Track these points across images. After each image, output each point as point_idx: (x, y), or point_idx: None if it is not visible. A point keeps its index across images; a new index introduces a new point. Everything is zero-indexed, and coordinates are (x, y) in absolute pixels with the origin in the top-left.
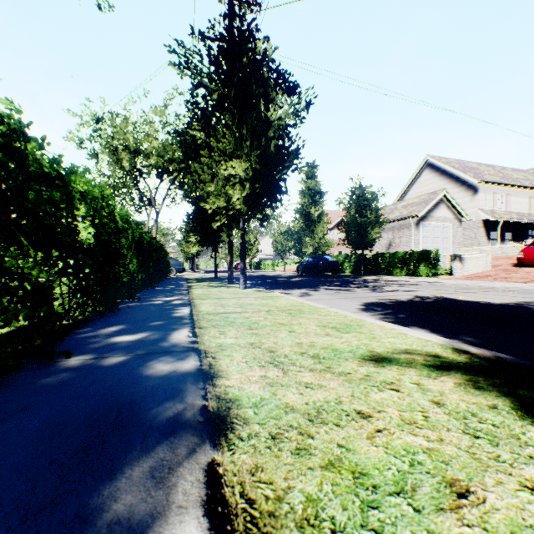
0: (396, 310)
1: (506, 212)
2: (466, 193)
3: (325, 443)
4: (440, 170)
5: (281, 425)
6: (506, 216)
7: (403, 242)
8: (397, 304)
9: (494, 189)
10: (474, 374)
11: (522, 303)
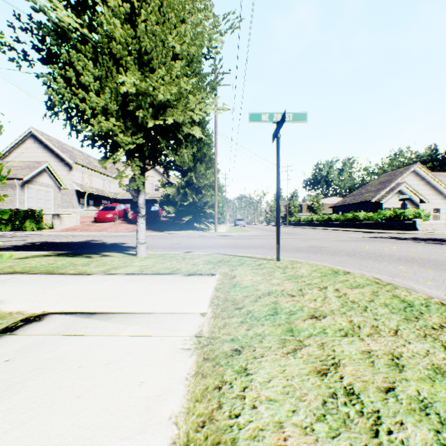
0: (18, 249)
1: (91, 187)
2: (65, 168)
3: (19, 267)
4: (45, 144)
5: (1, 268)
6: (91, 190)
7: (8, 200)
8: (17, 247)
9: (84, 170)
10: (59, 255)
11: (89, 240)
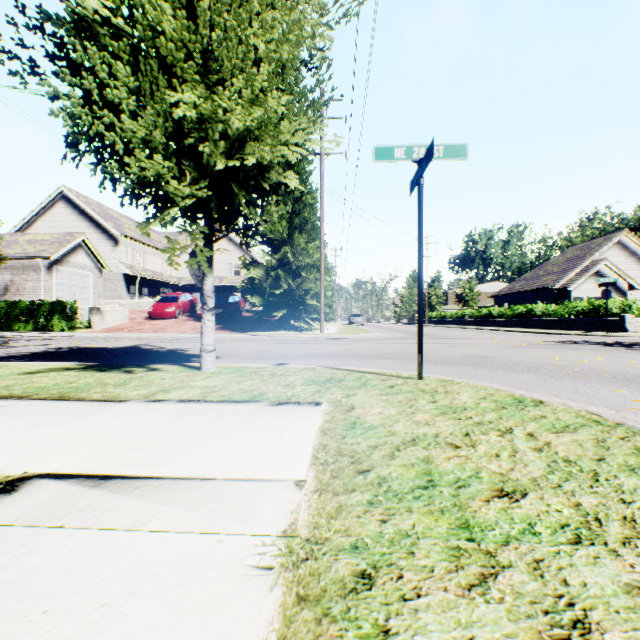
0: (34, 359)
1: (145, 269)
2: (109, 242)
3: (21, 387)
4: (81, 209)
5: None
6: (145, 273)
7: (30, 288)
8: (33, 355)
9: (135, 245)
10: (87, 368)
11: (137, 345)
